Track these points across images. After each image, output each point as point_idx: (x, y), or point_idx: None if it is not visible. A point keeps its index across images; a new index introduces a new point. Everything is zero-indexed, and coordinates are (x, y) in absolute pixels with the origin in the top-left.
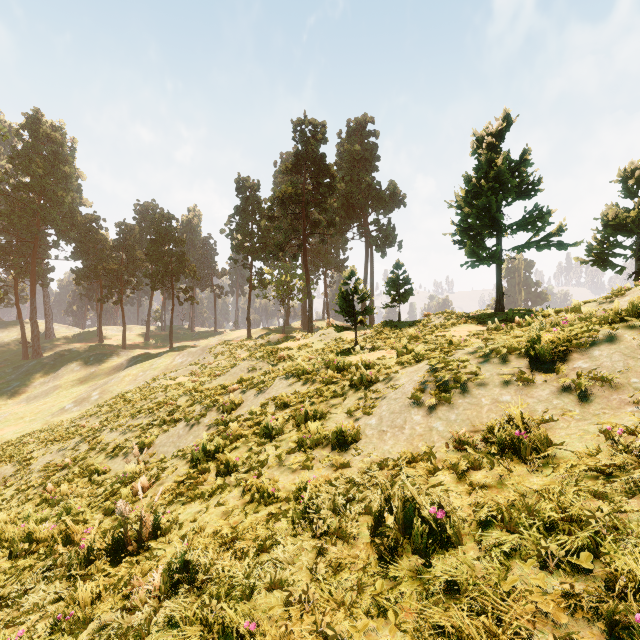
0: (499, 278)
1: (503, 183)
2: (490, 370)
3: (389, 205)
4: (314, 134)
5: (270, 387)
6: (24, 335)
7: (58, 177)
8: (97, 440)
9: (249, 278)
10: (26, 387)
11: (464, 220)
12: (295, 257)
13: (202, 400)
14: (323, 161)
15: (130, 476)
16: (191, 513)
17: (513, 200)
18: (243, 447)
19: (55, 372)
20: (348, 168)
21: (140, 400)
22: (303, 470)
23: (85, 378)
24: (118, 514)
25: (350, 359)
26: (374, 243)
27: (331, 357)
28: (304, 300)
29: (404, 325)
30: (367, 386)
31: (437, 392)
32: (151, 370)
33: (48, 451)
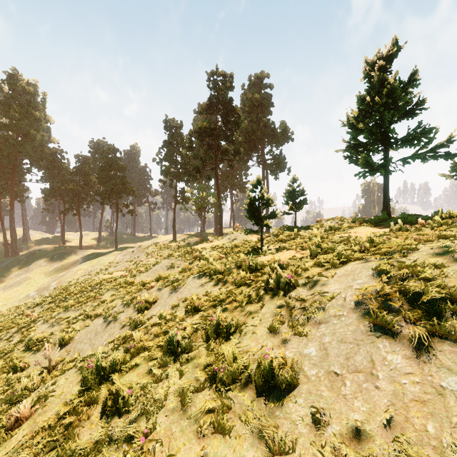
0: (386, 187)
1: (394, 100)
2: None
3: (280, 140)
4: (224, 83)
5: (183, 286)
6: (5, 239)
7: (31, 120)
8: (28, 332)
9: (174, 195)
10: (4, 278)
11: (354, 138)
12: (209, 178)
13: (124, 295)
14: (231, 103)
15: (18, 394)
16: None
17: (400, 118)
18: (144, 365)
19: (27, 267)
20: (249, 111)
21: (78, 292)
22: (214, 433)
23: (49, 271)
24: None
25: (261, 259)
26: (269, 168)
27: (242, 257)
28: (216, 212)
29: (300, 229)
30: (286, 291)
31: (419, 316)
32: (98, 265)
33: None
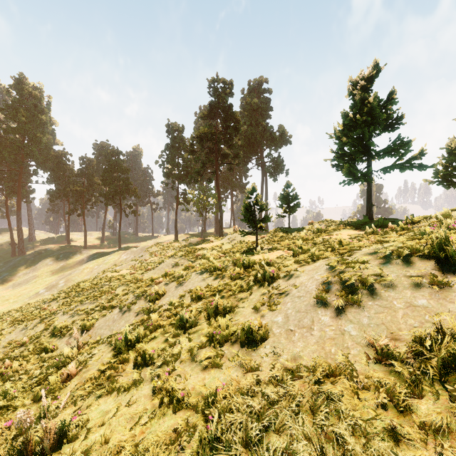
0: (369, 193)
1: (374, 117)
2: (395, 271)
3: (279, 143)
4: (224, 89)
5: (188, 280)
6: (12, 238)
7: (37, 123)
8: (51, 322)
9: (176, 197)
10: (13, 277)
11: (341, 148)
12: (210, 180)
13: (135, 290)
14: (230, 109)
15: (63, 361)
16: (103, 412)
17: (381, 132)
18: (160, 337)
19: (34, 266)
20: (249, 116)
21: (90, 288)
22: (213, 368)
23: (56, 270)
24: (17, 425)
25: (253, 258)
26: (268, 171)
27: (238, 256)
28: (216, 213)
29: (293, 230)
30: (270, 282)
31: (343, 293)
32: (103, 264)
33: (14, 330)
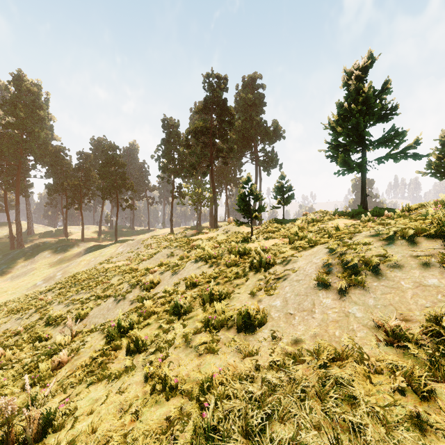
0: (363, 184)
1: (369, 107)
2: (400, 252)
3: (273, 138)
4: (218, 84)
5: (183, 269)
6: (11, 232)
7: (35, 119)
8: (46, 311)
9: (172, 191)
10: (11, 269)
11: (335, 139)
12: (205, 174)
13: (130, 279)
14: (225, 104)
15: (55, 348)
16: (92, 399)
17: (375, 122)
18: (154, 324)
19: (32, 258)
20: (243, 111)
21: (86, 279)
22: (208, 354)
23: (53, 262)
24: None
25: (249, 246)
26: (262, 165)
27: (233, 244)
28: (211, 207)
29: (287, 221)
30: (266, 268)
31: (346, 274)
32: (100, 257)
33: (10, 319)
